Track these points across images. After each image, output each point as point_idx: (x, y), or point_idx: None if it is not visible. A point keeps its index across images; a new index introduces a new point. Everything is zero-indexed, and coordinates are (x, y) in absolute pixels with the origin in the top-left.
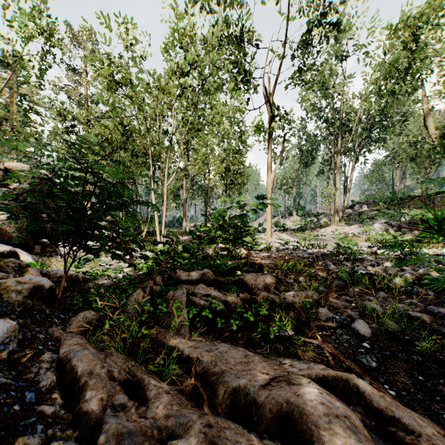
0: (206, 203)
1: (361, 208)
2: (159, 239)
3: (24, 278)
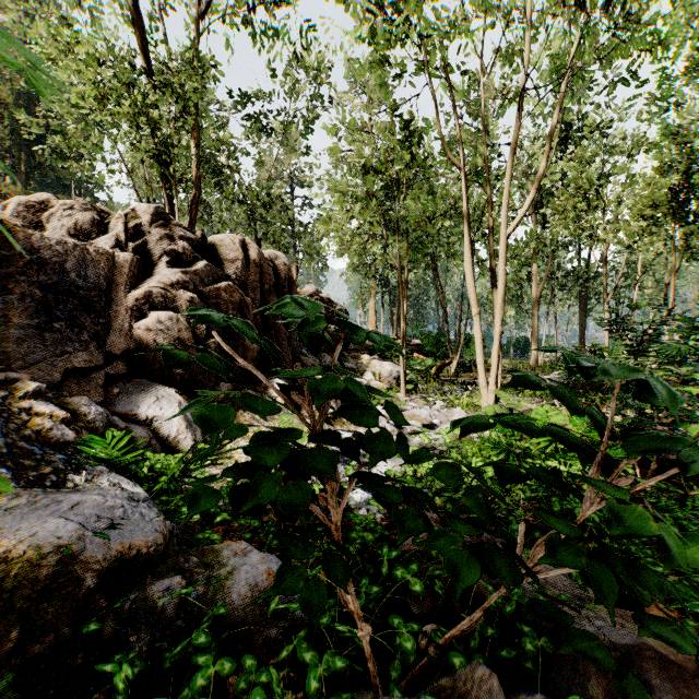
0: (584, 306)
1: None
2: (484, 381)
3: None
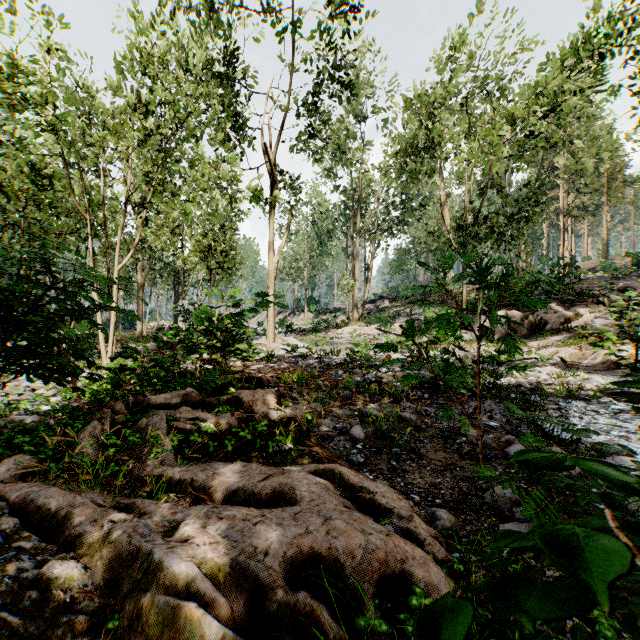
0: (177, 291)
1: (383, 303)
2: (104, 350)
3: None
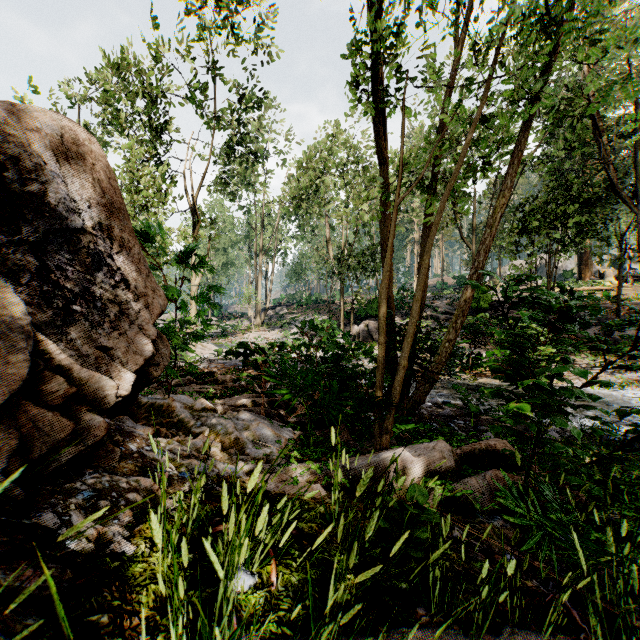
0: None
1: (282, 310)
2: None
3: None
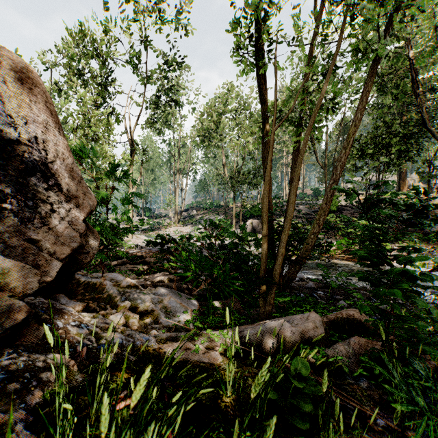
0: None
1: (192, 212)
2: None
3: None
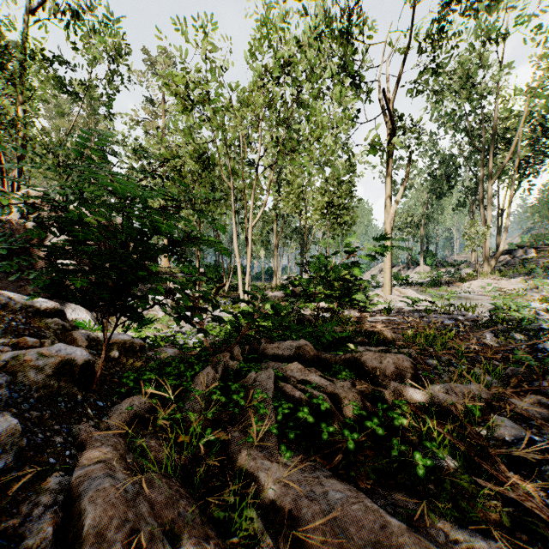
0: (302, 250)
1: (524, 253)
2: (242, 295)
3: (49, 349)
